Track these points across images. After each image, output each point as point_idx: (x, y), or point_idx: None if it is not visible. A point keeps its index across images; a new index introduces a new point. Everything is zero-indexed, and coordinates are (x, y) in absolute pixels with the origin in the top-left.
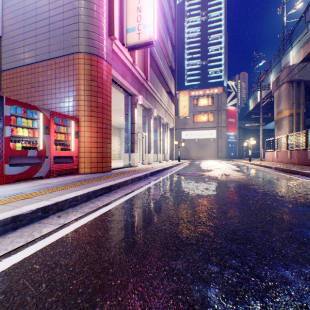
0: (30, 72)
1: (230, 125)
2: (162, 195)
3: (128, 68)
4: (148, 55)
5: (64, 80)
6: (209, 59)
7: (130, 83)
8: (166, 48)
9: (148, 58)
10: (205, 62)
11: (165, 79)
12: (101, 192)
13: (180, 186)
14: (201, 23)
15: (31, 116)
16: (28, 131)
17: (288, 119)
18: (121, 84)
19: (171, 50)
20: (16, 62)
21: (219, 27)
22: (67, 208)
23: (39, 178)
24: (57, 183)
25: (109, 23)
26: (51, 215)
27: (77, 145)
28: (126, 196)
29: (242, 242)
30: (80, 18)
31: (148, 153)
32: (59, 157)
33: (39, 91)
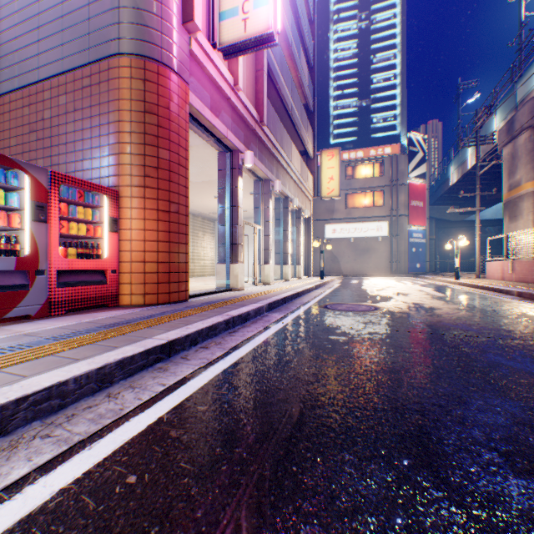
0: (28, 101)
1: (415, 212)
2: (297, 368)
3: (225, 95)
4: (264, 75)
5: (91, 114)
6: (372, 97)
7: (229, 125)
8: (298, 69)
9: (265, 81)
10: (365, 102)
11: (296, 127)
12: (144, 361)
13: (336, 340)
14: (358, 32)
15: (2, 182)
16: None
17: (533, 199)
18: (211, 126)
19: (307, 74)
20: (2, 83)
21: (391, 39)
22: (24, 424)
23: (24, 318)
24: (51, 333)
25: None
26: None
27: (116, 246)
28: (206, 372)
29: None
30: None
31: (264, 264)
32: (72, 272)
33: (44, 138)
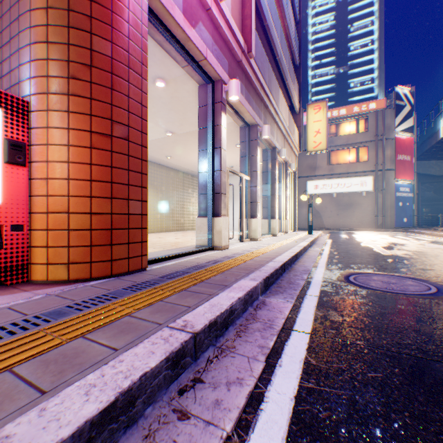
0: None
1: (401, 166)
2: None
3: (203, 2)
4: None
5: None
6: (350, 63)
7: (209, 44)
8: (286, 16)
9: (253, 5)
10: (343, 69)
11: (283, 76)
12: None
13: None
14: (336, 5)
15: None
16: None
17: None
18: (184, 39)
19: (293, 27)
20: None
21: (368, 7)
22: None
23: None
24: None
25: None
26: None
27: (21, 187)
28: None
29: None
30: None
31: (251, 218)
32: None
33: None
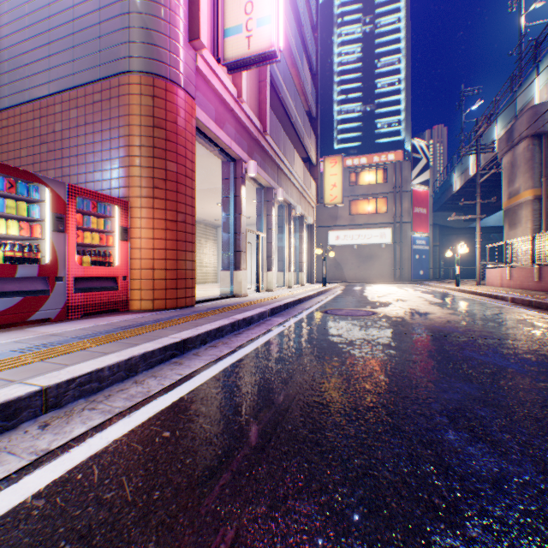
0: (39, 114)
1: (418, 219)
2: (295, 362)
3: (229, 107)
4: (267, 86)
5: (102, 128)
6: (377, 102)
7: (232, 136)
8: (301, 77)
9: (268, 92)
10: (370, 107)
11: (299, 134)
12: (162, 356)
13: (332, 340)
14: (363, 36)
15: (25, 196)
16: (19, 224)
17: (531, 207)
18: (215, 138)
19: (310, 81)
20: (13, 96)
21: (395, 44)
22: (73, 400)
23: (44, 321)
24: (74, 333)
25: (189, 15)
26: (24, 422)
27: (126, 254)
28: (216, 365)
29: (545, 541)
30: (131, 4)
31: (267, 271)
32: (87, 279)
33: (55, 150)
